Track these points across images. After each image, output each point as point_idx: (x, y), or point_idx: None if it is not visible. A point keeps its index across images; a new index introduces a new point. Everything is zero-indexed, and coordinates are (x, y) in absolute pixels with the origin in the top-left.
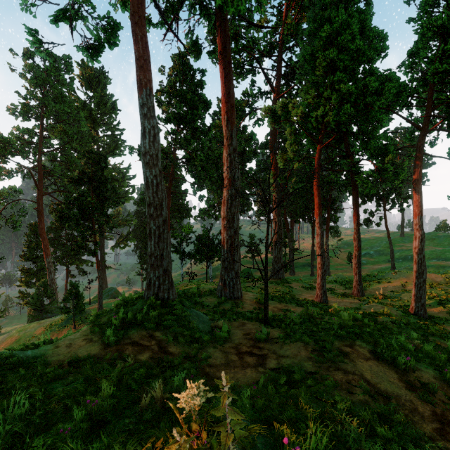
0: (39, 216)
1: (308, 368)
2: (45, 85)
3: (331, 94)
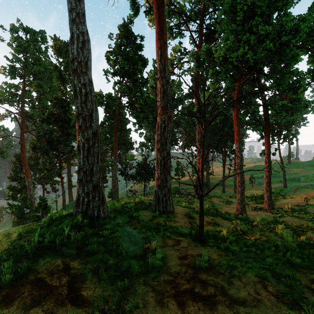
0: (21, 148)
1: None
2: (26, 52)
3: (249, 37)
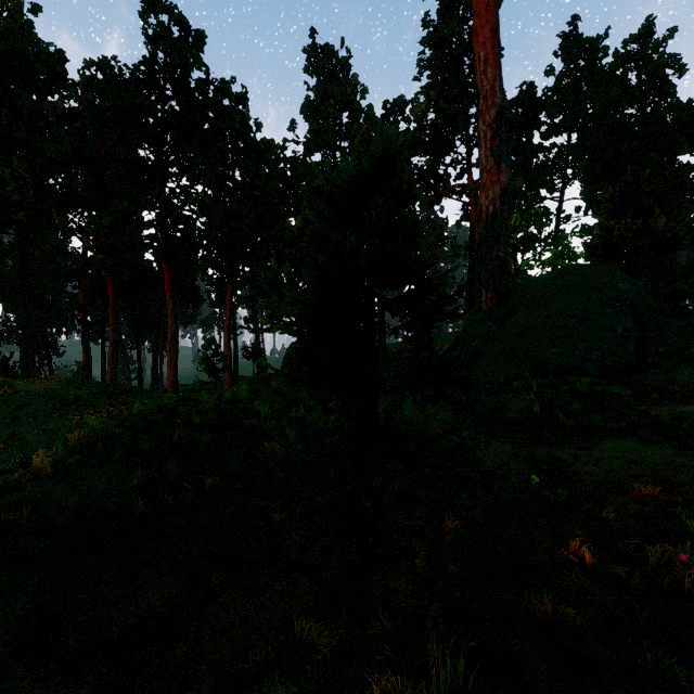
0: None
1: None
2: None
3: None
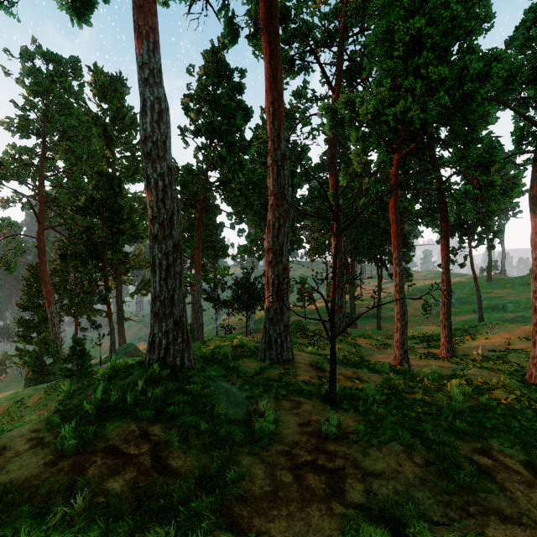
0: (39, 256)
1: (427, 508)
2: (47, 93)
3: (414, 83)
